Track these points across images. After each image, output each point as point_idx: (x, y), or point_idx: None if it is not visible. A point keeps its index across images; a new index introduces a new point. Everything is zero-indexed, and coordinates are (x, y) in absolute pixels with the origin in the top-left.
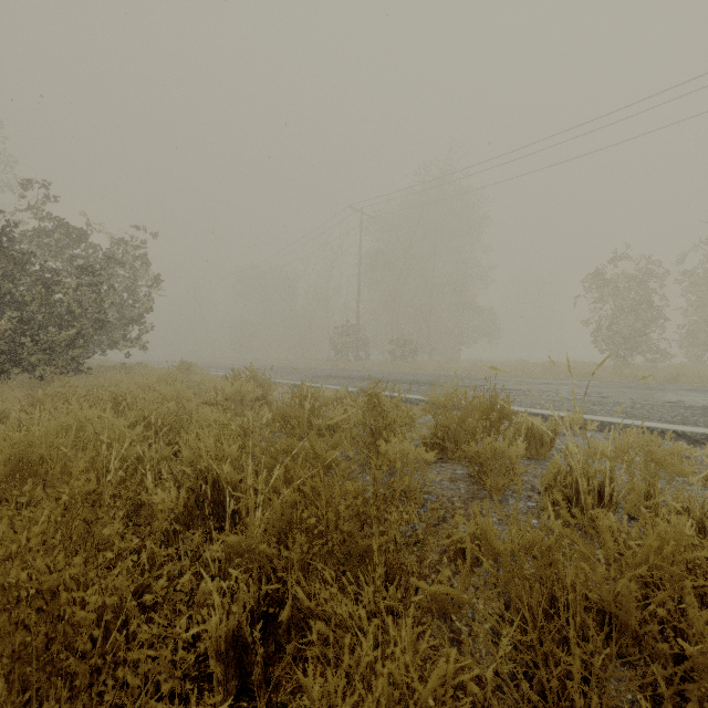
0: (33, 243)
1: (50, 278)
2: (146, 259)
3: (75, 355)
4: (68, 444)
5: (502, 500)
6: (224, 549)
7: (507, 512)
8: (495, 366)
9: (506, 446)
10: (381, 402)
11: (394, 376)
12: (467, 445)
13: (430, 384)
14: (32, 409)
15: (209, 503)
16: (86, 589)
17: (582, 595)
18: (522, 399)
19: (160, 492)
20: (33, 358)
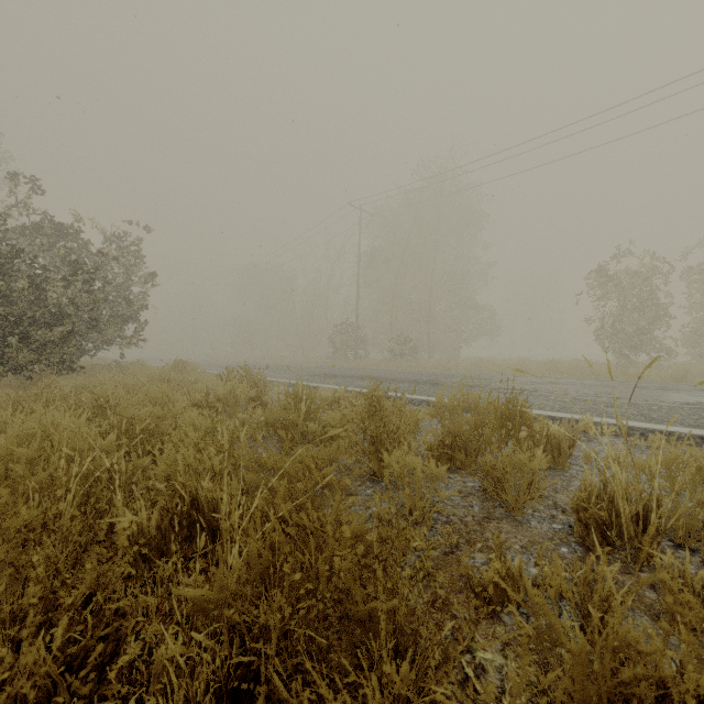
0: (25, 239)
1: (41, 274)
2: (142, 256)
3: (66, 354)
4: (30, 454)
5: (523, 521)
6: (184, 607)
7: (530, 537)
8: (495, 365)
9: (526, 459)
10: (382, 406)
11: (394, 375)
12: (477, 453)
13: (432, 383)
14: (12, 411)
15: (187, 525)
16: (1, 663)
17: (660, 682)
18: (530, 400)
19: (128, 514)
20: (22, 357)
